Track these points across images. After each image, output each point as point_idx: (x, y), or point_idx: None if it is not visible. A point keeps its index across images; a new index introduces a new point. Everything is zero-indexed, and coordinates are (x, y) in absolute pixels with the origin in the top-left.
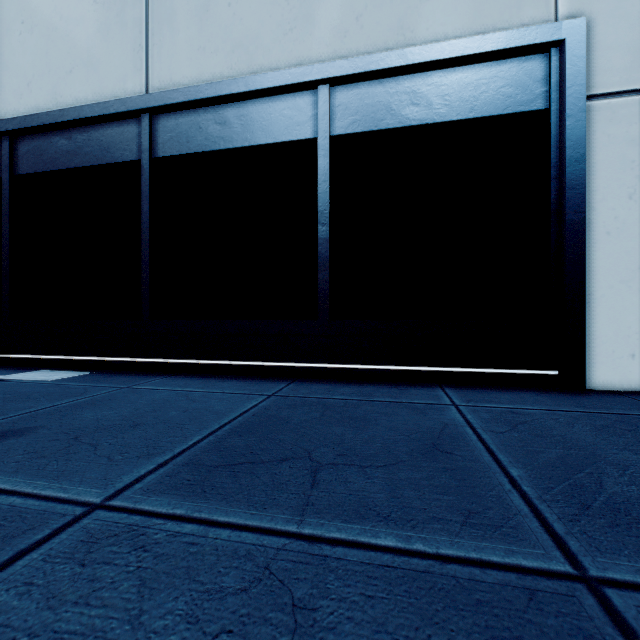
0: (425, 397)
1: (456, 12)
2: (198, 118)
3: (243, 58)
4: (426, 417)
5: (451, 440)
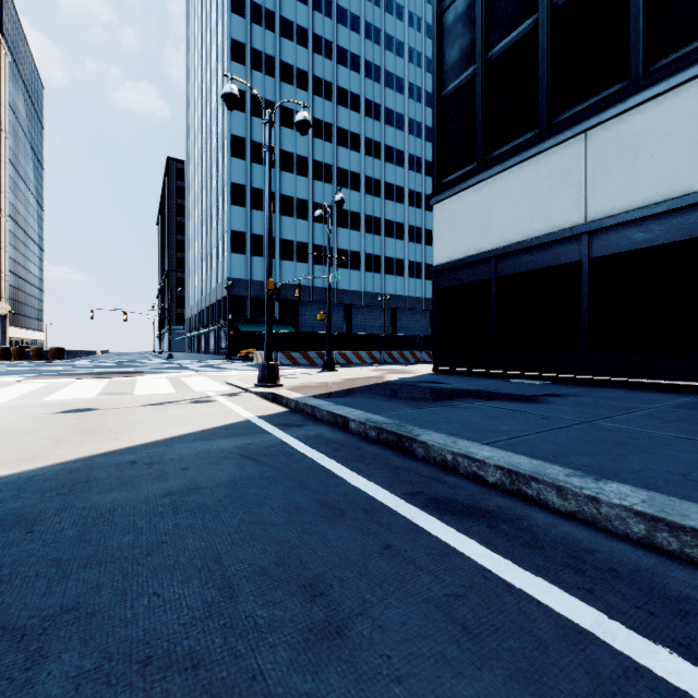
0: None
1: None
2: (624, 231)
3: (663, 188)
4: None
5: None
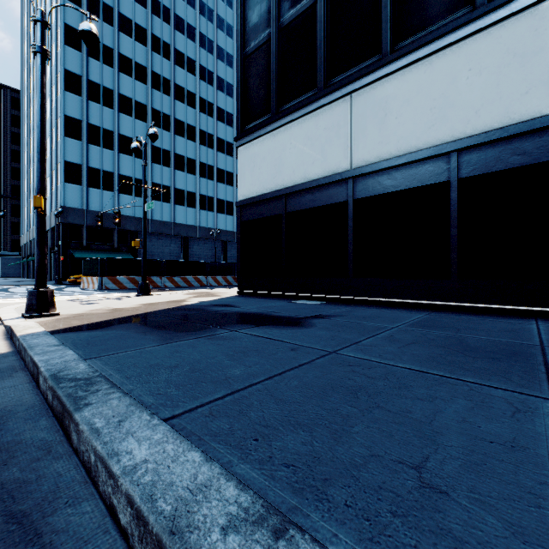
0: (519, 321)
1: (548, 97)
2: (378, 177)
3: (404, 144)
4: (514, 325)
5: (522, 330)
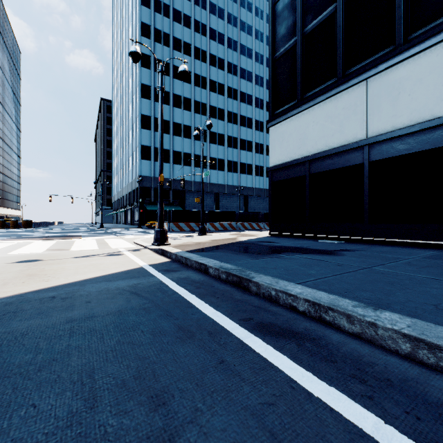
0: None
1: None
2: (391, 143)
3: (416, 115)
4: None
5: None
